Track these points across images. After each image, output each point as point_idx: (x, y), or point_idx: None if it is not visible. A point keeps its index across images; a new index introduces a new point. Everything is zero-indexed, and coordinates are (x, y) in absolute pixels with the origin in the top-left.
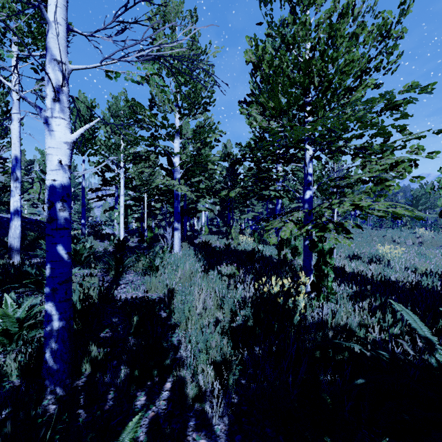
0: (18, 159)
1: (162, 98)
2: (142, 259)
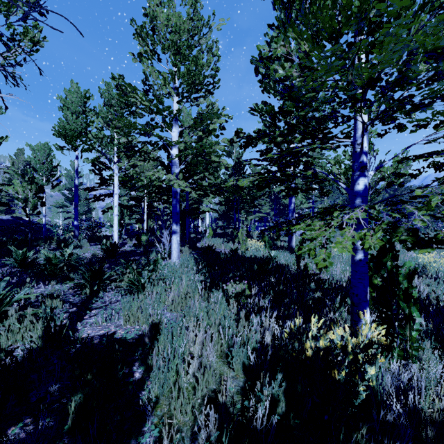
0: None
1: (157, 78)
2: (128, 271)
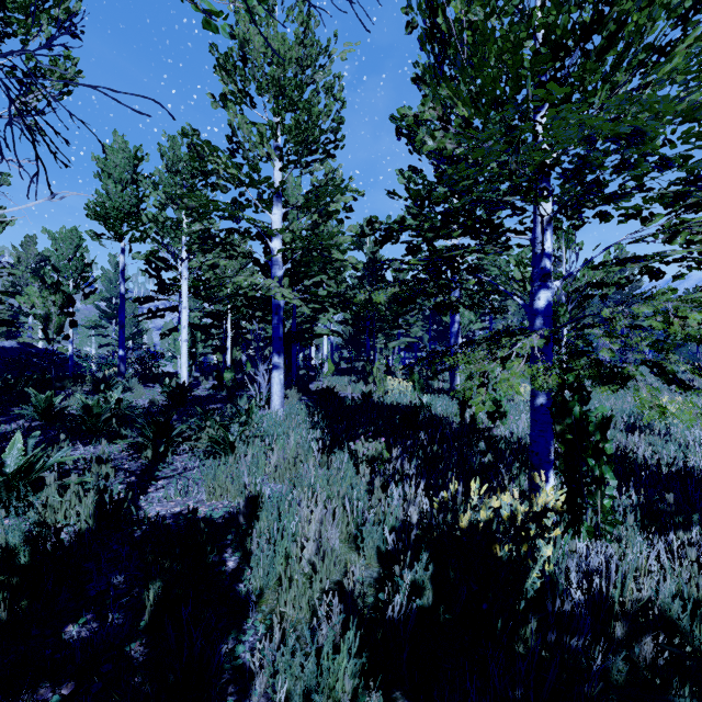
0: None
1: (250, 133)
2: (208, 425)
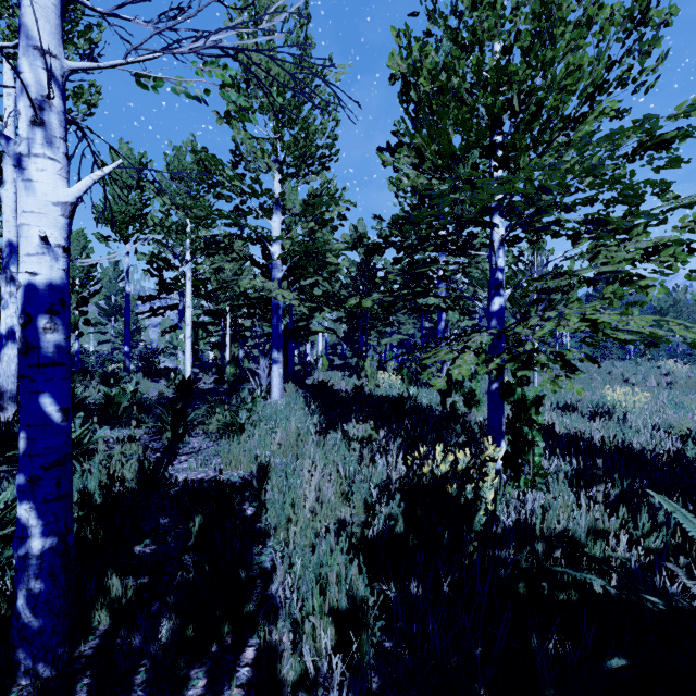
0: (14, 246)
1: (252, 148)
2: (218, 411)
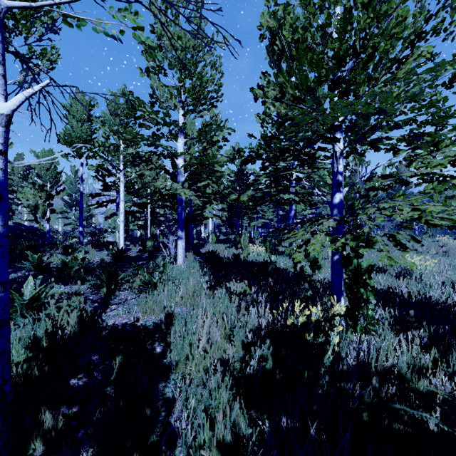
0: None
1: (164, 92)
2: (139, 273)
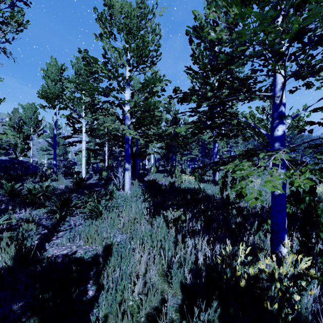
0: None
1: (114, 52)
2: (90, 200)
